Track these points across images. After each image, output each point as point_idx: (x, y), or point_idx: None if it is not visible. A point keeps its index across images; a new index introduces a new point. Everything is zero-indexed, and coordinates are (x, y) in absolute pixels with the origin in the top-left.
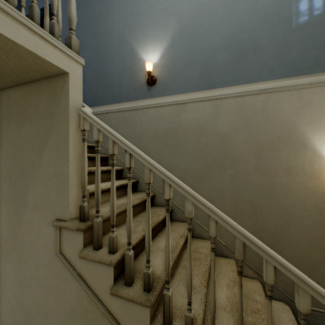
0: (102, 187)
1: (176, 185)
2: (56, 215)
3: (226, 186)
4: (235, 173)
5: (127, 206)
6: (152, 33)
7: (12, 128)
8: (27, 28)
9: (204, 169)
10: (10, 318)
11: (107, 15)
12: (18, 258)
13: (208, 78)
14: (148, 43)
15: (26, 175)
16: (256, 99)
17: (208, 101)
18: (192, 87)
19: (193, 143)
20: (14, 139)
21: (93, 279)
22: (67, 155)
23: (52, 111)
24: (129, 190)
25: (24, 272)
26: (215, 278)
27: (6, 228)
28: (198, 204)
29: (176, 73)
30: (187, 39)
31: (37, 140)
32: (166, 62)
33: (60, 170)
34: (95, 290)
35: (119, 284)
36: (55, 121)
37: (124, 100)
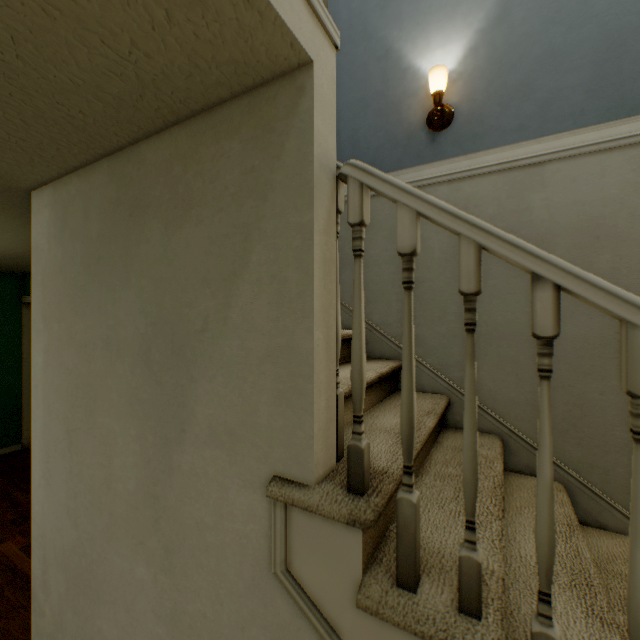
0: (349, 382)
1: None
2: (272, 464)
3: None
4: None
5: (539, 468)
6: None
7: (152, 236)
8: None
9: (607, 339)
10: None
11: None
12: (165, 557)
13: (620, 87)
14: (430, 26)
15: (187, 352)
16: None
17: (620, 151)
18: (564, 117)
19: None
20: (157, 262)
21: None
22: (308, 299)
23: (260, 181)
24: (545, 413)
25: (180, 596)
26: None
27: (138, 478)
28: None
29: (513, 89)
30: None
31: (217, 262)
32: (482, 64)
33: (283, 342)
34: None
35: None
36: (267, 205)
37: None
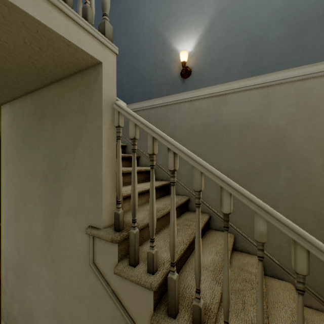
0: None
1: (240, 195)
2: (89, 221)
3: (280, 192)
4: (293, 177)
5: (170, 218)
6: (186, 20)
7: (48, 128)
8: (58, 10)
9: (251, 171)
10: (45, 322)
11: (138, 8)
12: (52, 262)
13: (255, 62)
14: (182, 31)
15: (60, 176)
16: (323, 82)
17: (255, 90)
18: (234, 74)
19: (236, 141)
20: (49, 139)
21: (129, 300)
22: (101, 155)
23: (85, 108)
24: (172, 198)
25: (58, 278)
26: (271, 307)
27: (42, 230)
28: (276, 225)
29: (215, 61)
30: (229, 19)
31: (70, 140)
32: (202, 49)
33: (93, 172)
34: (131, 313)
35: (160, 312)
36: (87, 117)
37: (155, 96)
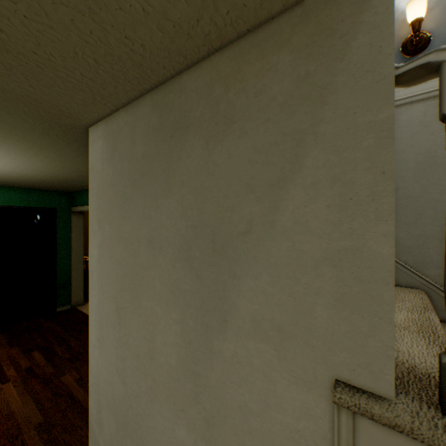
0: None
1: None
2: (332, 367)
3: None
4: None
5: None
6: None
7: (192, 152)
8: None
9: None
10: None
11: None
12: (205, 428)
13: None
14: None
15: (228, 251)
16: None
17: None
18: None
19: None
20: (197, 173)
21: None
22: (384, 200)
23: (315, 86)
24: None
25: None
26: None
27: (178, 355)
28: None
29: None
30: None
31: (262, 169)
32: None
33: (348, 245)
34: None
35: None
36: (326, 108)
37: None
